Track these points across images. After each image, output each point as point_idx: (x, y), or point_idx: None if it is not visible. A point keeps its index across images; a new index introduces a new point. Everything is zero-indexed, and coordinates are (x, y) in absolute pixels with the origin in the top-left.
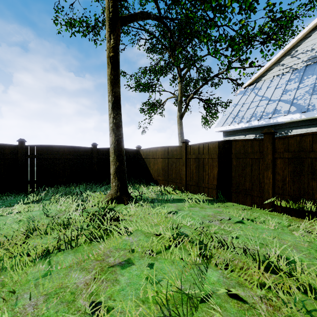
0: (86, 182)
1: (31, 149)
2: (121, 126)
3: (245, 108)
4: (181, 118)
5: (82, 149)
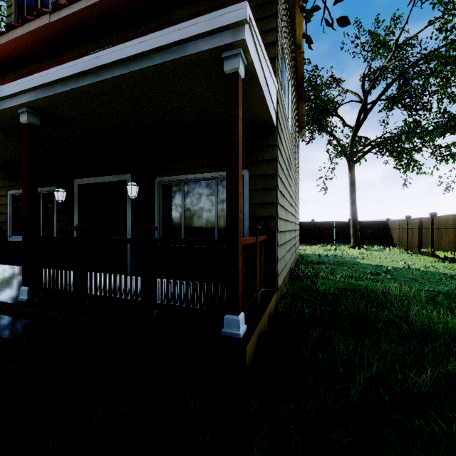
0: (344, 242)
1: (316, 224)
2: (355, 213)
3: None
4: None
5: (342, 223)
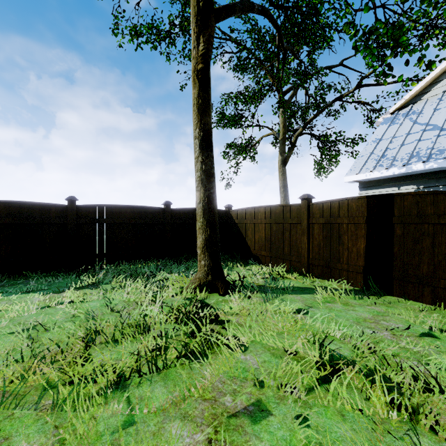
0: (157, 257)
1: (84, 210)
2: (212, 175)
3: (398, 144)
4: (284, 164)
5: (151, 211)
